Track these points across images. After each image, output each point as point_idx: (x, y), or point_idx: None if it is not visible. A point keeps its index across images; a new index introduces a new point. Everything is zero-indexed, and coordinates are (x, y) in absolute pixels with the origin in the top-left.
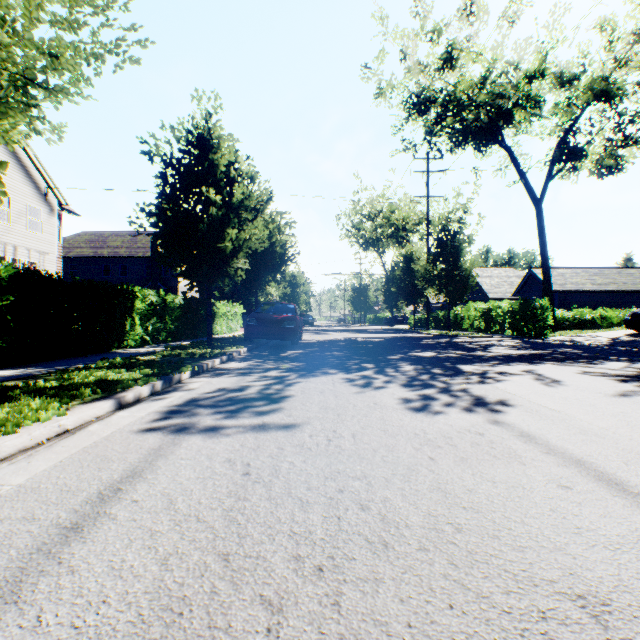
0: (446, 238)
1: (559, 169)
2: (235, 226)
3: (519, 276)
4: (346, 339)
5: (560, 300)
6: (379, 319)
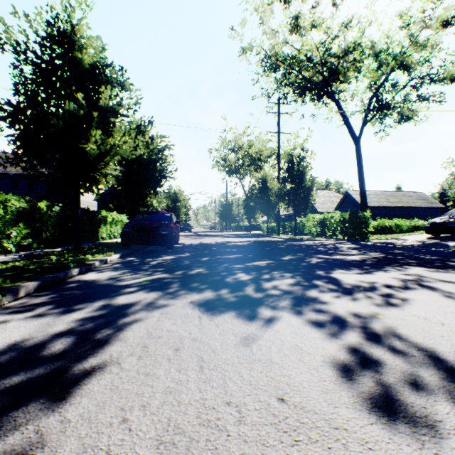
0: (293, 164)
1: (372, 117)
2: (104, 131)
3: (337, 196)
4: (216, 243)
5: None
6: (240, 227)
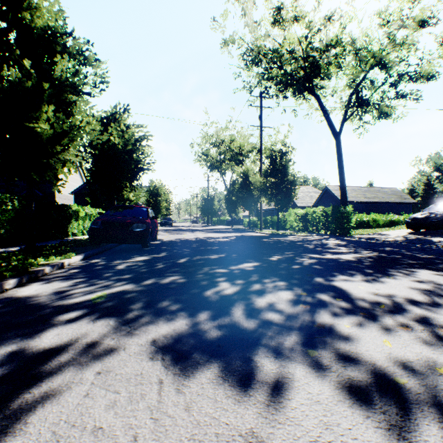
0: (276, 158)
1: (352, 113)
2: (62, 110)
3: (316, 192)
4: (197, 239)
5: None
6: (222, 221)
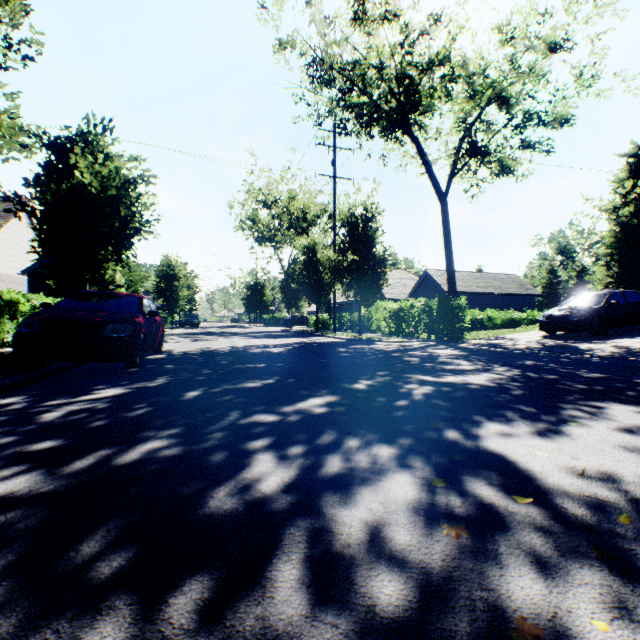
0: (358, 224)
1: (463, 165)
2: None
3: (410, 278)
4: (233, 350)
5: None
6: (277, 319)
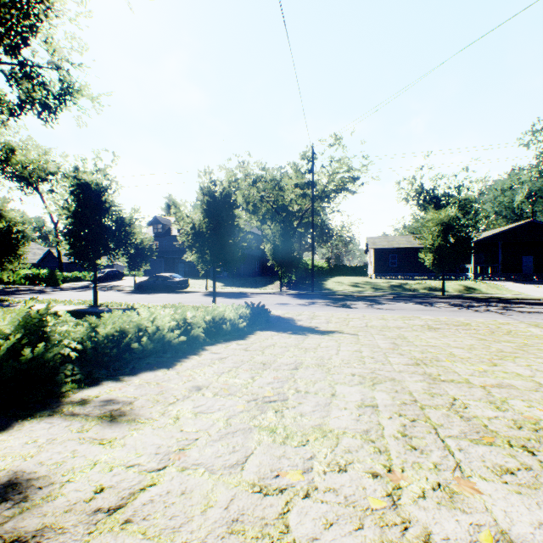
0: None
1: None
2: None
3: (41, 248)
4: None
5: (67, 267)
6: None
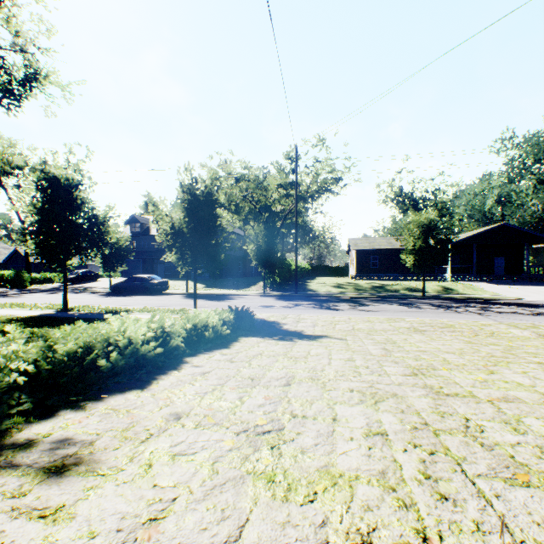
0: None
1: None
2: None
3: (6, 248)
4: None
5: (35, 268)
6: None
